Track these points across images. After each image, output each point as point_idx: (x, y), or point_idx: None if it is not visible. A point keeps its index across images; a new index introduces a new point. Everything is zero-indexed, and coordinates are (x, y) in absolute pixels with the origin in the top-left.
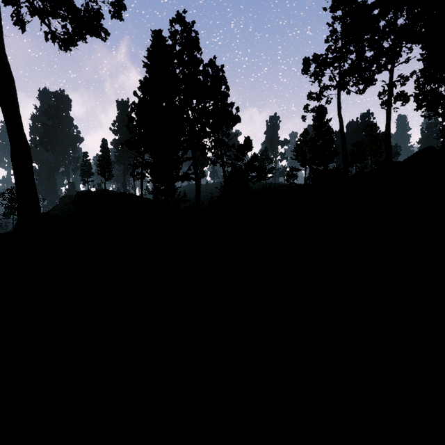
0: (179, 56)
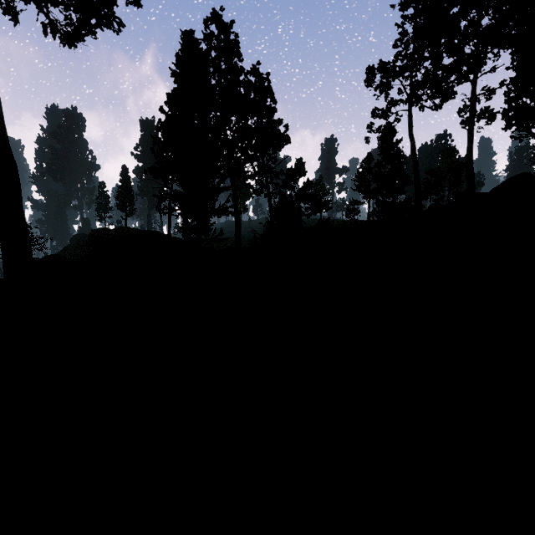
0: (214, 64)
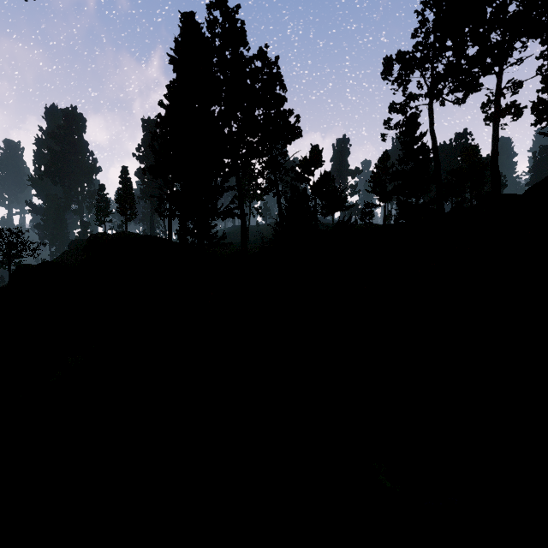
0: (218, 53)
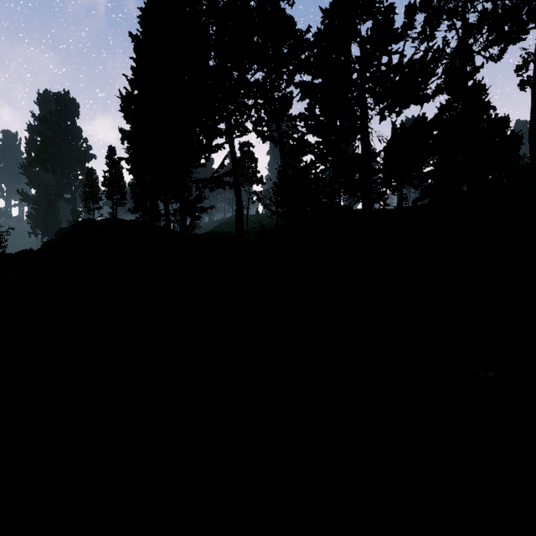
0: None
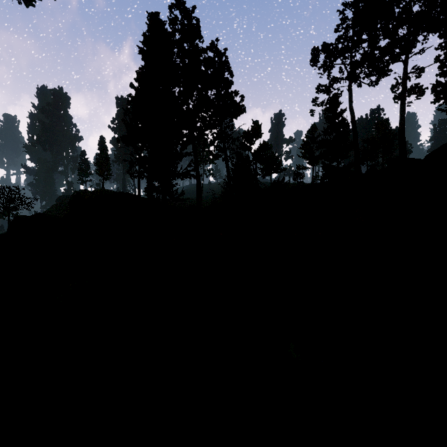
0: (178, 44)
